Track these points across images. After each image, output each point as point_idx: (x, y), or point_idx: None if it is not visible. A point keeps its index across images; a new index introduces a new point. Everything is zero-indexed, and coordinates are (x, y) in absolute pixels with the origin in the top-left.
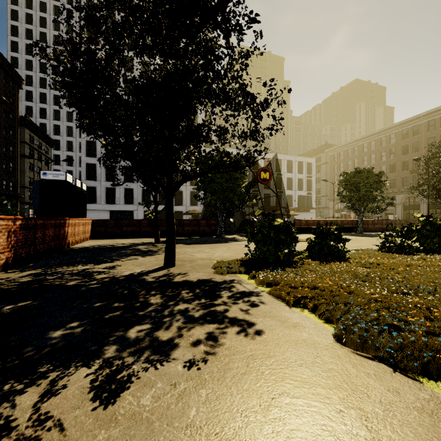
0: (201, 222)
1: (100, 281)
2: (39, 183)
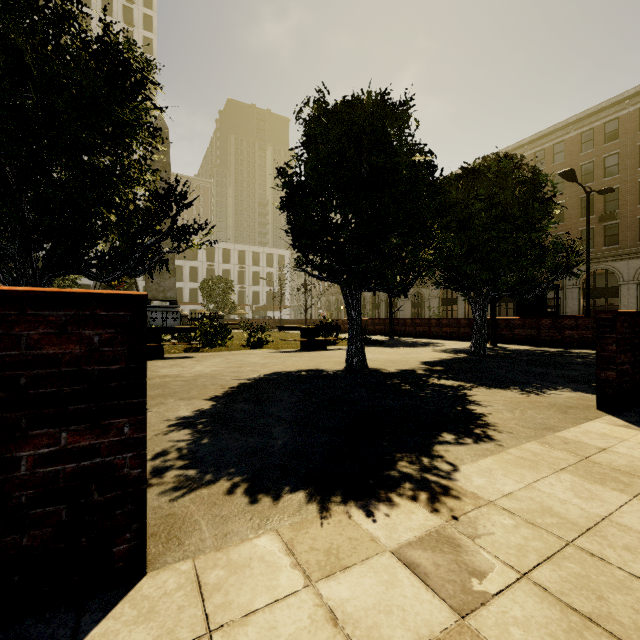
0: None
1: None
2: None
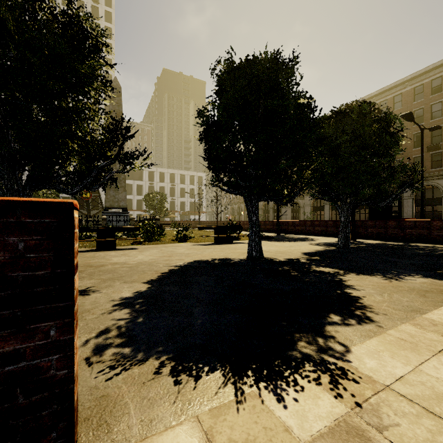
0: None
1: None
2: None
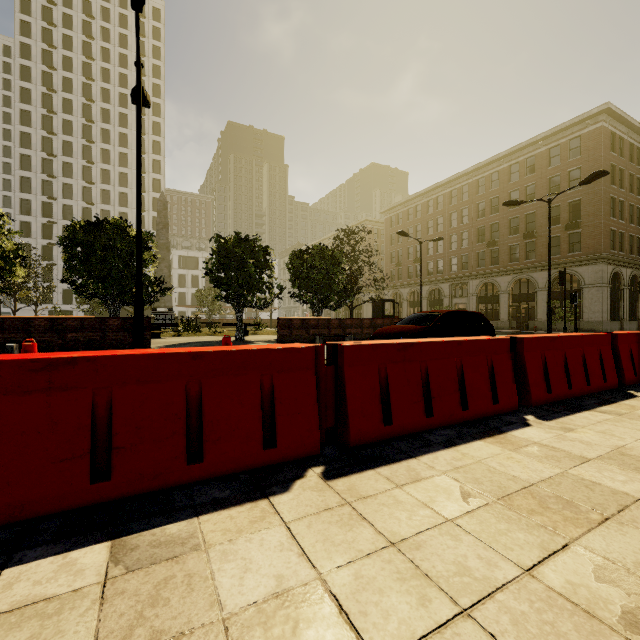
0: None
1: None
2: None
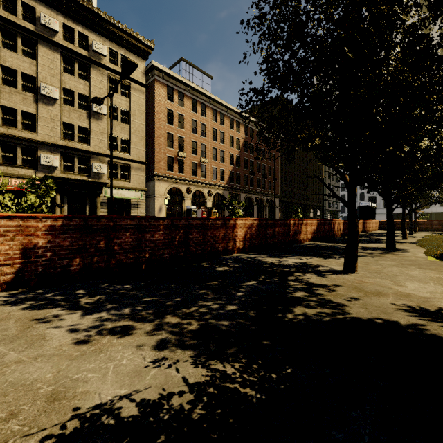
0: None
1: None
2: (359, 207)
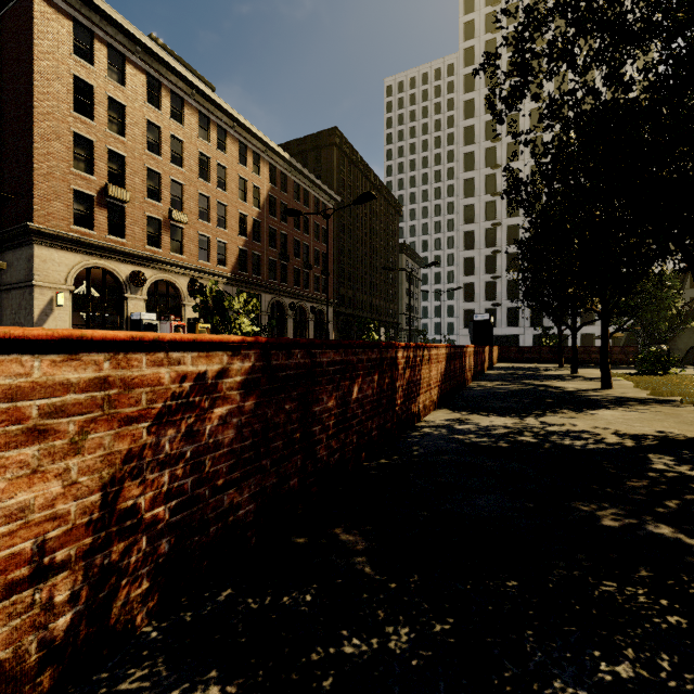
0: (614, 350)
1: (539, 374)
2: (473, 323)
